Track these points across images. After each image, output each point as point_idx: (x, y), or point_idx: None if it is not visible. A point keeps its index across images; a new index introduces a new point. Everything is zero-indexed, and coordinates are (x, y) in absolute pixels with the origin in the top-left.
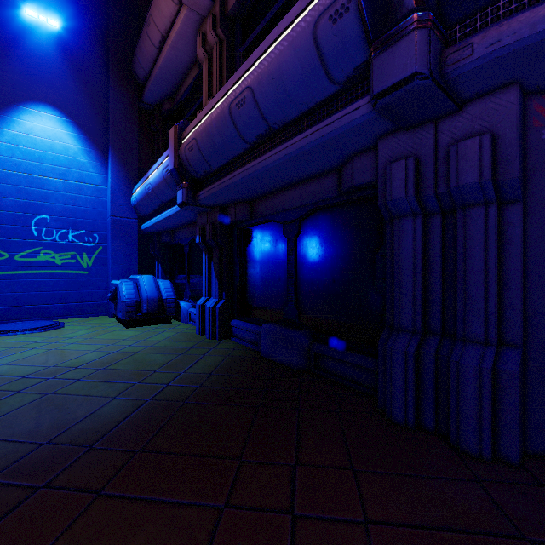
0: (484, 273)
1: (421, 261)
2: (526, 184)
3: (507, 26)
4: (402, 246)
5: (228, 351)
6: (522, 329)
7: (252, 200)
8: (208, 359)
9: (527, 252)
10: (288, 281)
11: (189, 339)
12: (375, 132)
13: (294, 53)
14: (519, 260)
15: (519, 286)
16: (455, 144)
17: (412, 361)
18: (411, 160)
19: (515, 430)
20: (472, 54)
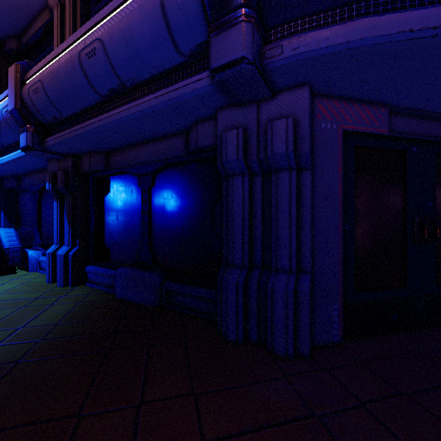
0: (289, 220)
1: (248, 211)
2: (313, 158)
3: (303, 38)
4: (234, 199)
5: (81, 297)
6: (311, 259)
7: (108, 152)
8: (55, 309)
9: (314, 205)
10: (142, 228)
11: (36, 289)
12: (214, 103)
13: (143, 16)
14: (309, 211)
15: (309, 229)
16: (270, 122)
17: (242, 290)
18: (241, 130)
19: (307, 332)
20: (282, 53)
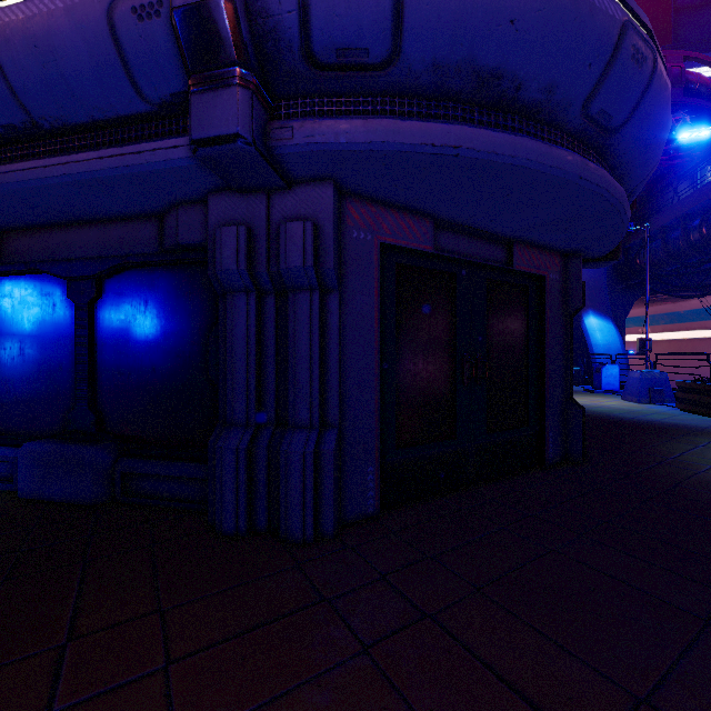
0: (310, 358)
1: (255, 345)
2: (342, 276)
3: (319, 125)
4: (235, 326)
5: None
6: (338, 409)
7: (0, 231)
8: None
9: (343, 338)
10: (77, 370)
11: None
12: (202, 183)
13: (75, 26)
14: (337, 345)
15: (337, 370)
16: (284, 223)
17: (244, 458)
18: (243, 229)
19: (332, 505)
20: (292, 138)
